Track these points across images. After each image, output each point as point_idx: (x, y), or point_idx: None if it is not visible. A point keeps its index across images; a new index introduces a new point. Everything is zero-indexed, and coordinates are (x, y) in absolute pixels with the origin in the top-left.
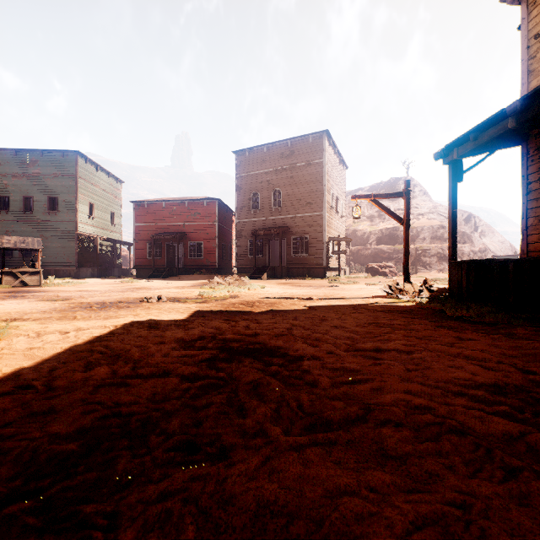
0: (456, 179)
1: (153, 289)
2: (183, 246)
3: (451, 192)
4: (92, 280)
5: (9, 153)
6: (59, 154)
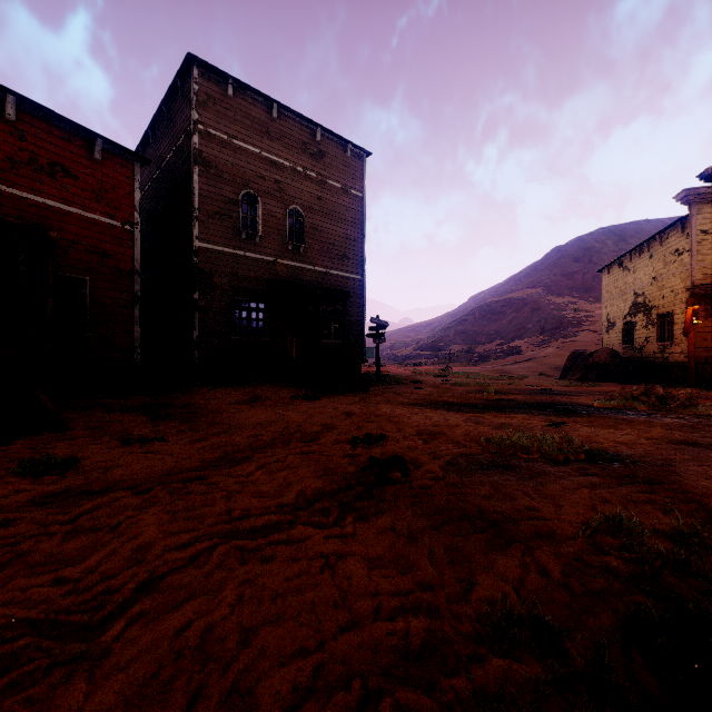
0: None
1: None
2: None
3: None
4: None
5: None
6: None
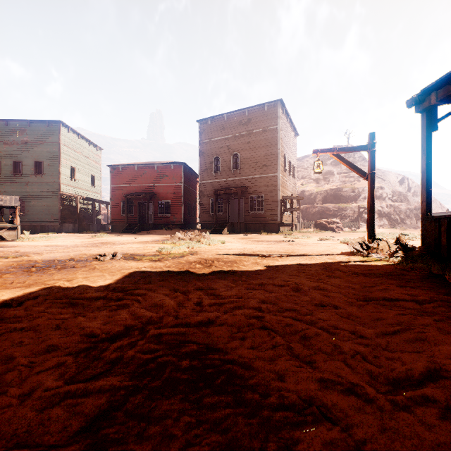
0: (430, 128)
1: (116, 244)
2: (153, 205)
3: (425, 142)
4: (70, 235)
5: (1, 124)
6: (44, 124)
